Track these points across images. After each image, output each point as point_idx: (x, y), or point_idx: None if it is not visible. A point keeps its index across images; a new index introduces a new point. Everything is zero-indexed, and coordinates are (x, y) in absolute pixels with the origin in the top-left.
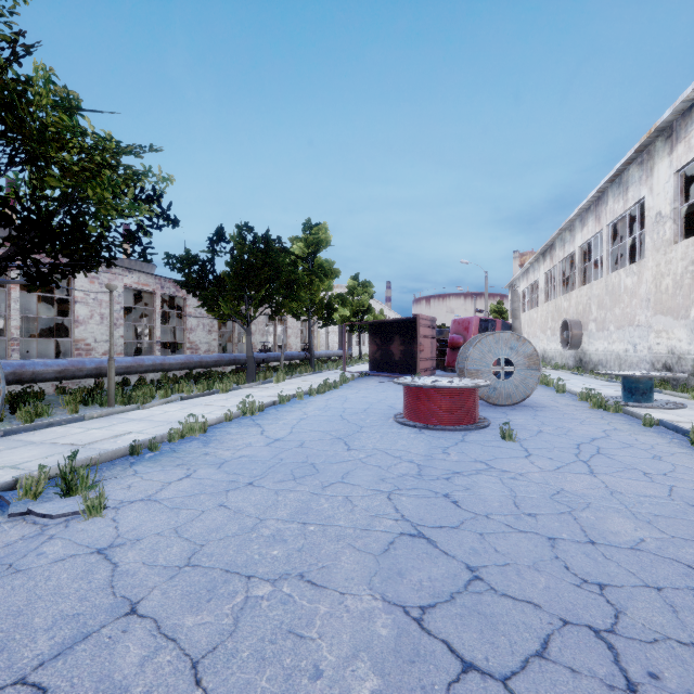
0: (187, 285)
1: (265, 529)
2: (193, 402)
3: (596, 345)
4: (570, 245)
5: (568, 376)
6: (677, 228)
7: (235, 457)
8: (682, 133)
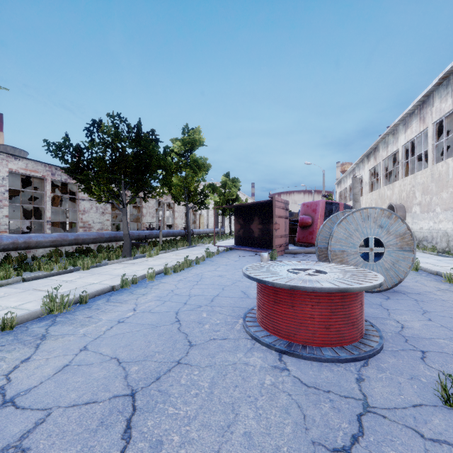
0: (71, 172)
1: None
2: (30, 285)
3: (421, 224)
4: (394, 145)
5: None
6: None
7: None
8: None
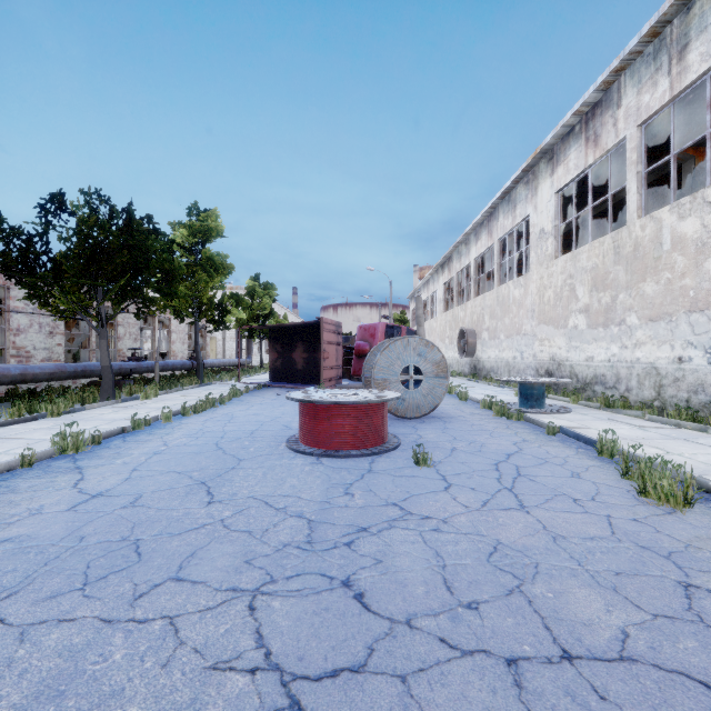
0: (4, 268)
1: None
2: None
3: (489, 353)
4: (466, 258)
5: (466, 383)
6: (557, 244)
7: None
8: (562, 157)
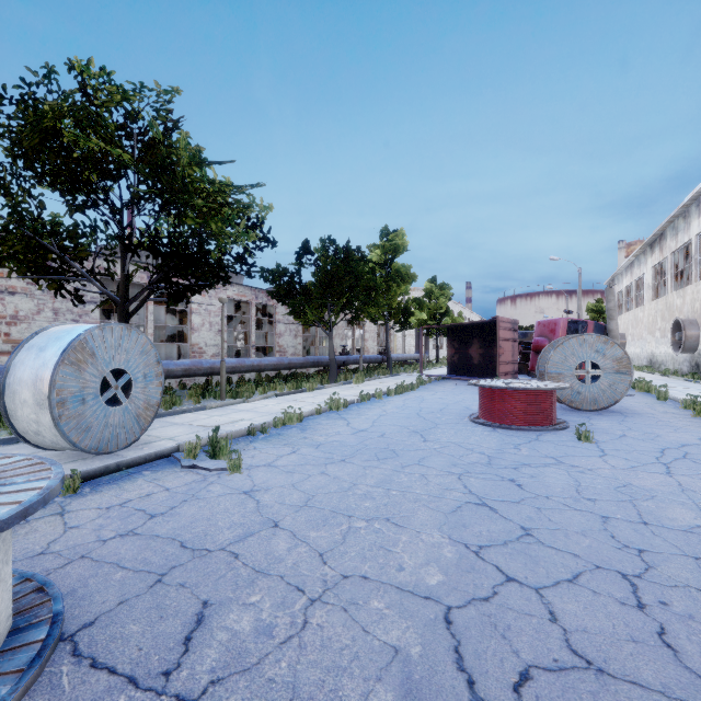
0: (277, 295)
1: (358, 490)
2: (286, 399)
3: None
4: (685, 234)
5: (679, 383)
6: None
7: (328, 441)
8: None
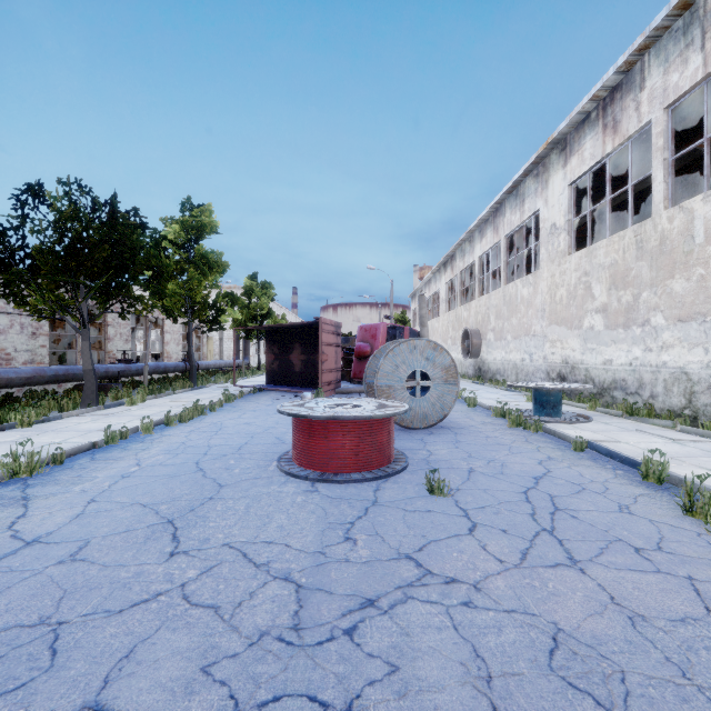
0: None
1: None
2: None
3: (495, 354)
4: (470, 256)
5: (471, 386)
6: (570, 239)
7: None
8: (576, 146)
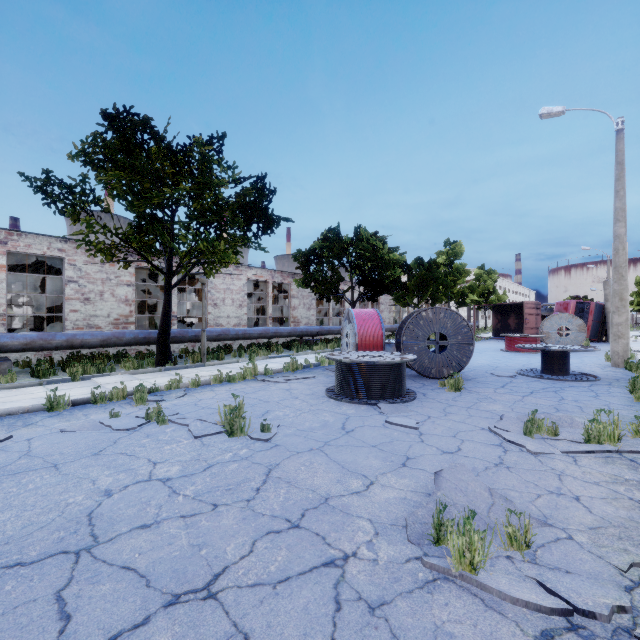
0: None
1: None
2: None
3: None
4: None
5: None
6: None
7: None
8: None
